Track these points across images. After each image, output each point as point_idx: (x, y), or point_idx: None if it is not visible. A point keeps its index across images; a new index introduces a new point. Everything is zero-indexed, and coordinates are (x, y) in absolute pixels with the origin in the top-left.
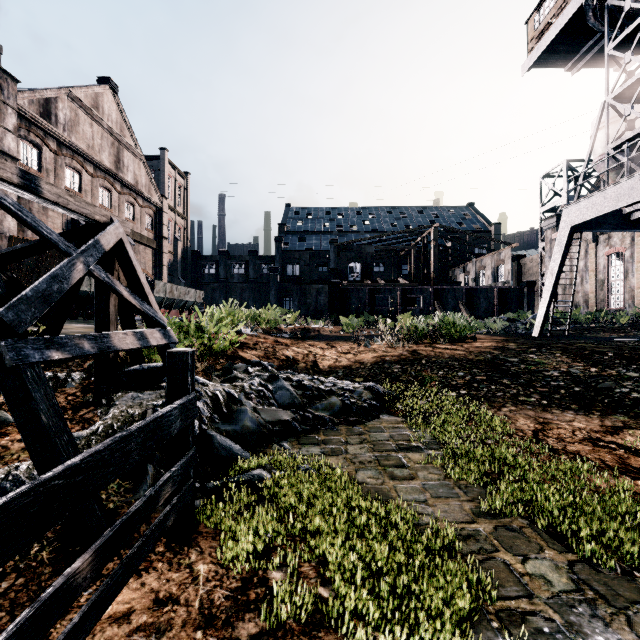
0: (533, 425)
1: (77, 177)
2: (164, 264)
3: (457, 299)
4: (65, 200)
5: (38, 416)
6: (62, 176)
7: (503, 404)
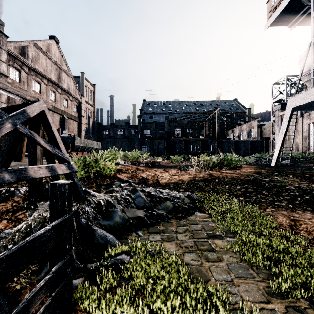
0: (288, 221)
1: (38, 85)
2: (82, 129)
3: (229, 146)
4: (4, 85)
5: None
6: (31, 85)
7: (266, 207)
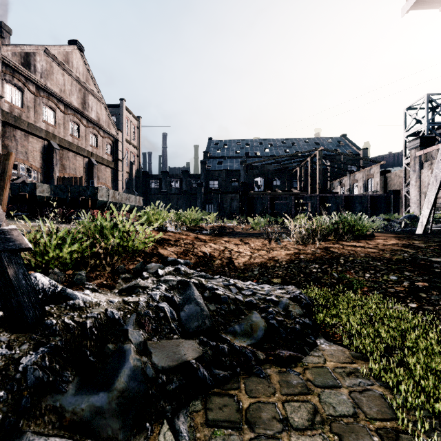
0: None
1: (52, 113)
2: (120, 179)
3: (337, 204)
4: None
5: None
6: (40, 112)
7: None
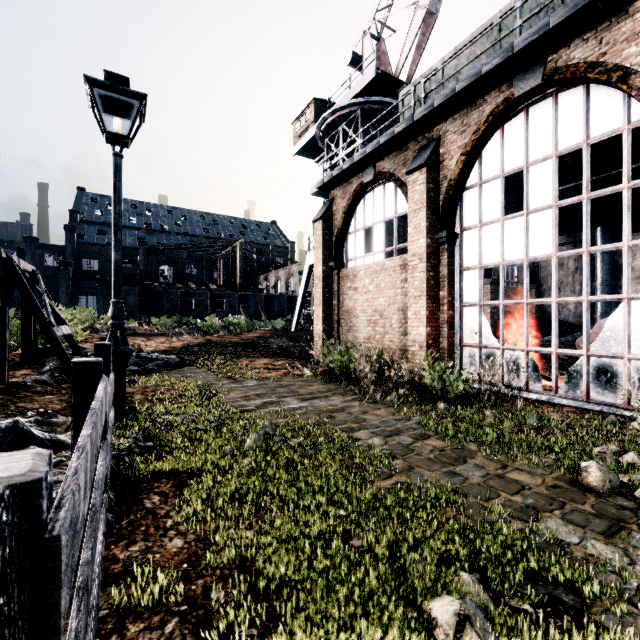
0: (248, 362)
1: None
2: None
3: (257, 303)
4: (24, 266)
5: (65, 352)
6: None
7: (242, 358)
